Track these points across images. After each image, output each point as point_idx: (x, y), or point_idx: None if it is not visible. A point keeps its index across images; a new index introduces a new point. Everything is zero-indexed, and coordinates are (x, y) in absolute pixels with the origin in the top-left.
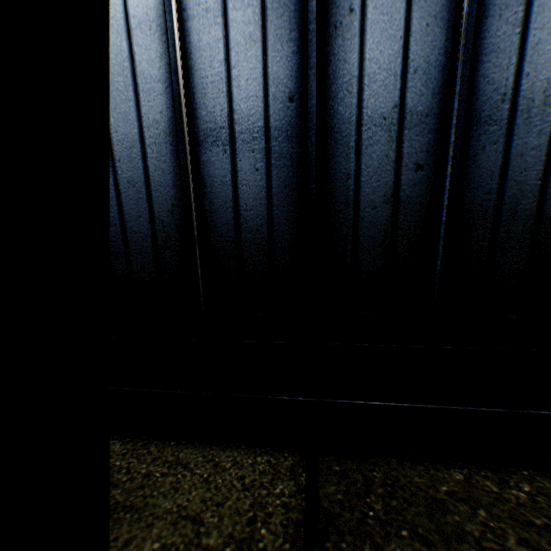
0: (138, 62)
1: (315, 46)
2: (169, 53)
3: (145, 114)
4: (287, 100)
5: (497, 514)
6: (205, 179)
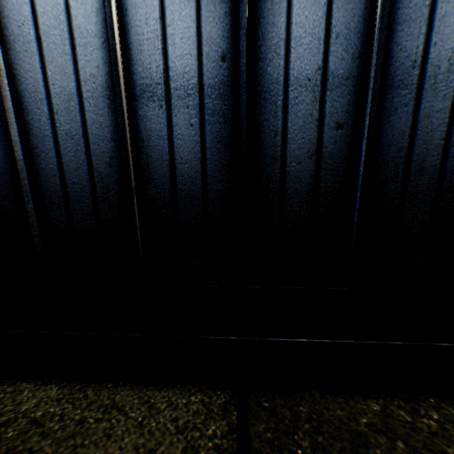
0: (74, 16)
1: (246, 8)
2: (105, 9)
3: (82, 68)
4: (220, 59)
5: (413, 445)
6: (142, 133)
